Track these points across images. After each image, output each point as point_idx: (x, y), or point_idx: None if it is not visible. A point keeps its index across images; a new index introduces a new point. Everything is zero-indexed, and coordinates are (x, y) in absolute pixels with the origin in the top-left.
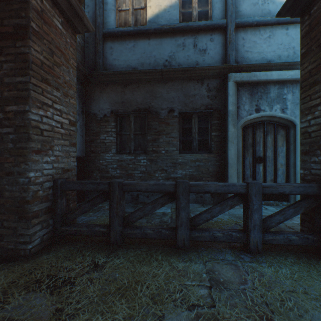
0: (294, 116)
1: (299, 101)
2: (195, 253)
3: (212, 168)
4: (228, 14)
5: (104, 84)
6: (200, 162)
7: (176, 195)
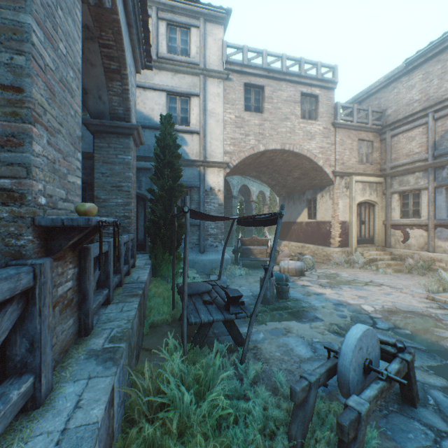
0: (147, 192)
1: (151, 182)
2: None
3: None
4: None
5: None
6: None
7: None
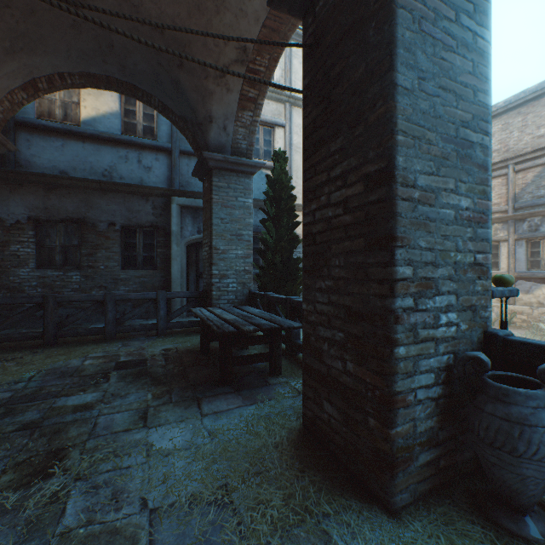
0: None
1: None
2: (119, 340)
3: (158, 284)
4: (173, 140)
5: (16, 182)
6: (146, 278)
7: (105, 303)
